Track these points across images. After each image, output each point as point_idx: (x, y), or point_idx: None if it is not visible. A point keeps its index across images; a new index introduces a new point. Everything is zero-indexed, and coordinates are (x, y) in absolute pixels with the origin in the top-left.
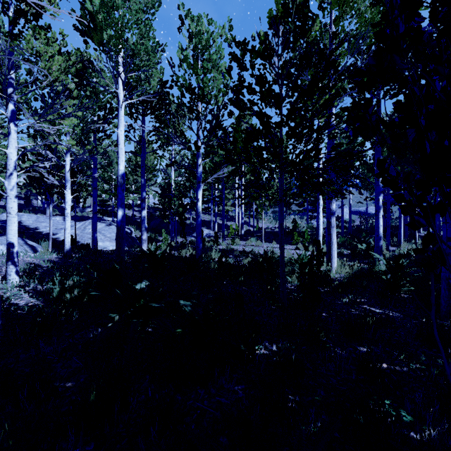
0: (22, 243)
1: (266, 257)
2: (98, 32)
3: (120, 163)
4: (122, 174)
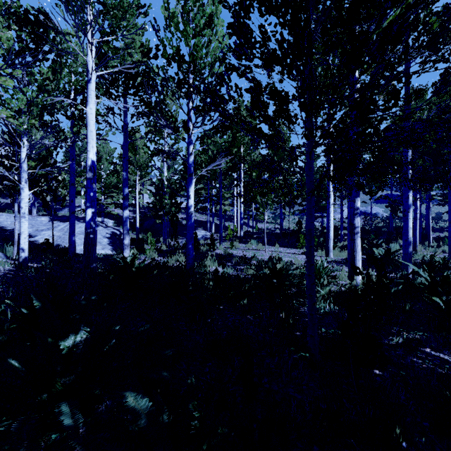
0: None
1: (274, 269)
2: None
3: (89, 149)
4: (93, 163)
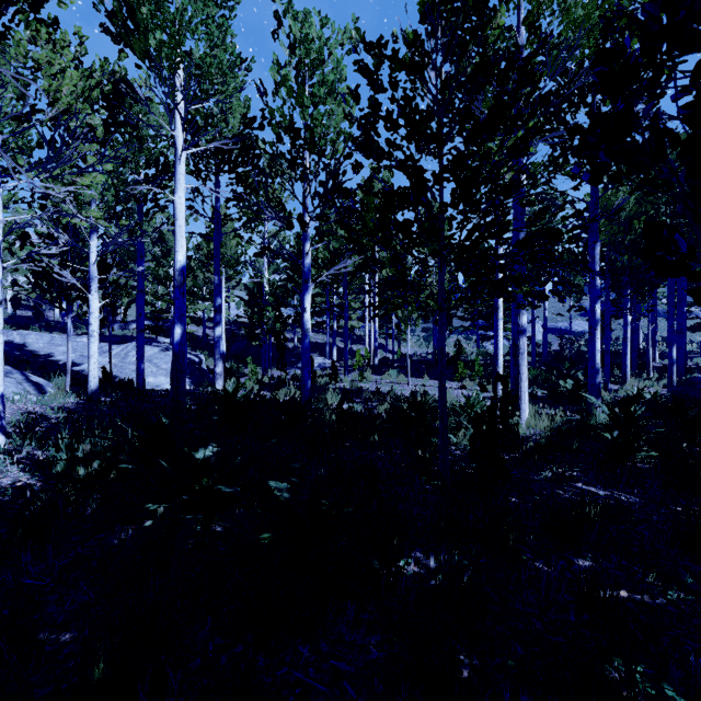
0: (22, 379)
1: (414, 402)
2: (141, 35)
3: (178, 249)
4: (182, 267)
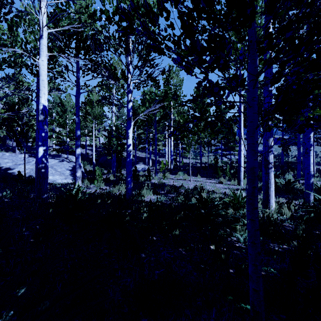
0: None
1: (200, 199)
2: None
3: (41, 95)
4: (44, 108)
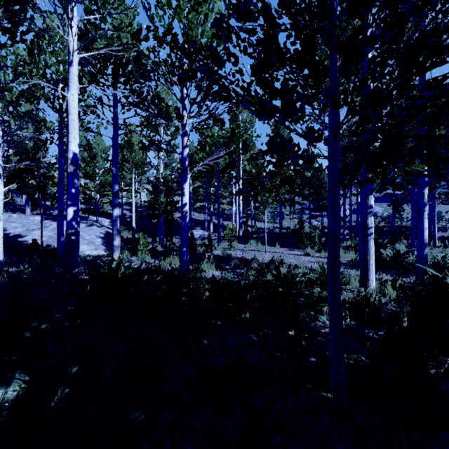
0: None
1: (278, 275)
2: None
3: (70, 140)
4: (75, 156)
